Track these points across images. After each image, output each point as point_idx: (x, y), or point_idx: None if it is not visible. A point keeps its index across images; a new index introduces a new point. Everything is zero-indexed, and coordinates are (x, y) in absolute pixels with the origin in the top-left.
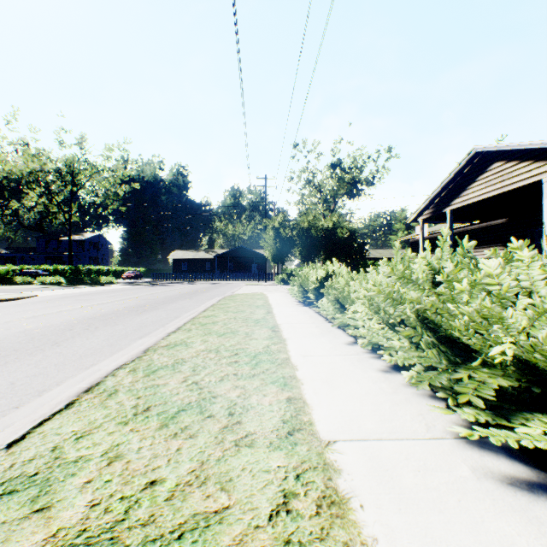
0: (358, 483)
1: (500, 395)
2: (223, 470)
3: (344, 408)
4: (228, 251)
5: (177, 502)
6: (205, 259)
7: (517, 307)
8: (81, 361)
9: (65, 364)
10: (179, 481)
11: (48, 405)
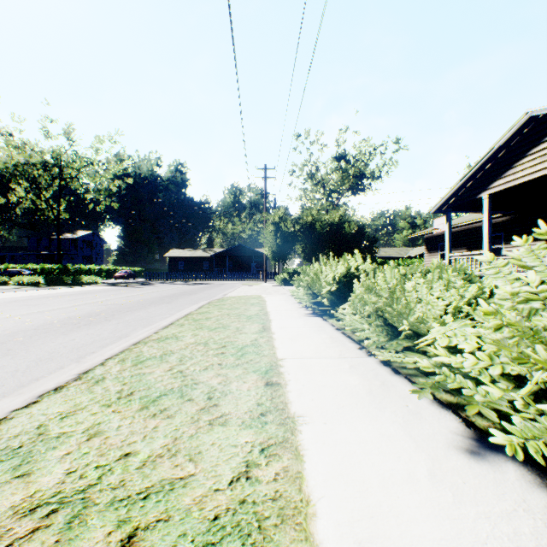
0: None
1: None
2: None
3: None
4: (227, 250)
5: None
6: (203, 258)
7: None
8: None
9: None
10: None
11: None
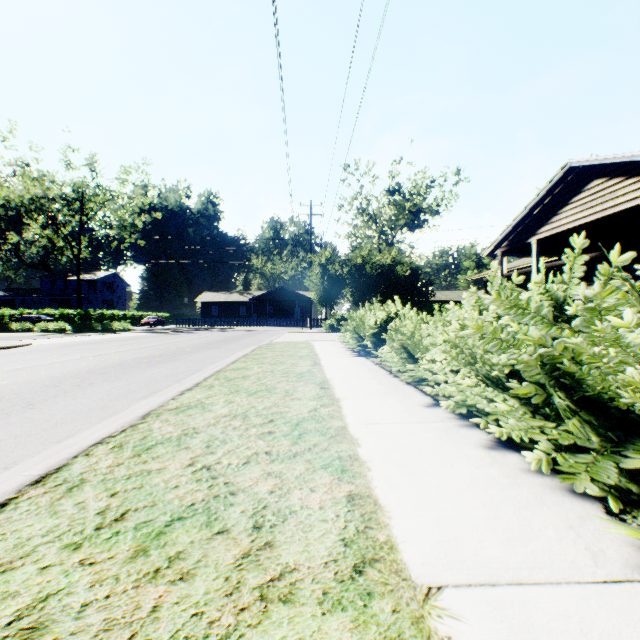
0: None
1: None
2: None
3: (442, 514)
4: (267, 293)
5: None
6: (239, 302)
7: None
8: (54, 431)
9: (29, 435)
10: None
11: None
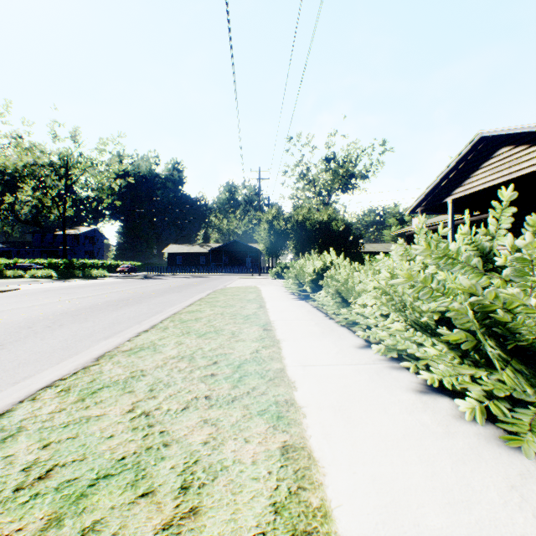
0: None
1: None
2: None
3: (378, 470)
4: (223, 245)
5: None
6: (200, 253)
7: None
8: (14, 372)
9: None
10: None
11: None
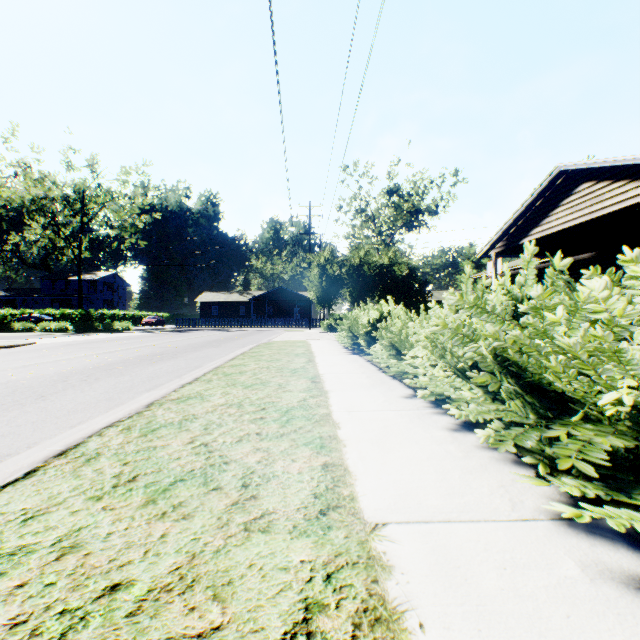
0: (417, 587)
1: (609, 460)
2: (221, 567)
3: (399, 477)
4: (266, 293)
5: (143, 619)
6: (239, 302)
7: (636, 338)
8: (67, 418)
9: (45, 422)
10: (153, 585)
11: (1, 474)
